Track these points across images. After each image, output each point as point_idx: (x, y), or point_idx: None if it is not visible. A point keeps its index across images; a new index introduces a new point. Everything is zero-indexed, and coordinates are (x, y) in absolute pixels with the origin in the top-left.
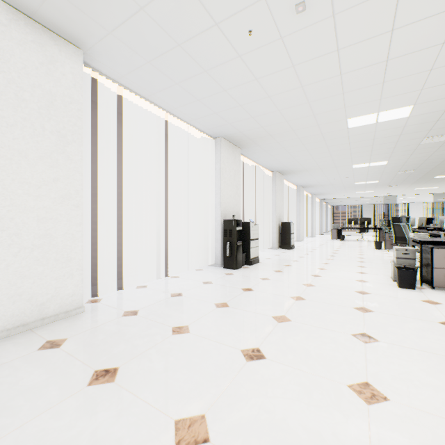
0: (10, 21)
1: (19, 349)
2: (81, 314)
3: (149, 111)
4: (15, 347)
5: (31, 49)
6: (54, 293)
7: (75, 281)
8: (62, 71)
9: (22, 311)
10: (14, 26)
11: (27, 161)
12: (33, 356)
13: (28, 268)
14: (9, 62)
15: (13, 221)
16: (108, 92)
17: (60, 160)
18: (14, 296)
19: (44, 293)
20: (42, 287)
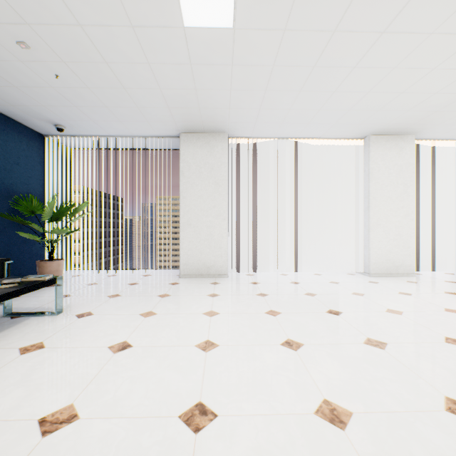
0: (385, 142)
1: (396, 280)
2: (414, 277)
3: (453, 144)
4: (394, 279)
5: (392, 149)
6: (401, 262)
7: (410, 259)
8: (404, 152)
9: (389, 267)
10: (386, 143)
11: (391, 200)
12: (406, 283)
13: (391, 248)
14: (385, 160)
15: (386, 227)
16: (421, 144)
17: (403, 197)
18: (387, 260)
19: (397, 261)
20: (396, 258)
